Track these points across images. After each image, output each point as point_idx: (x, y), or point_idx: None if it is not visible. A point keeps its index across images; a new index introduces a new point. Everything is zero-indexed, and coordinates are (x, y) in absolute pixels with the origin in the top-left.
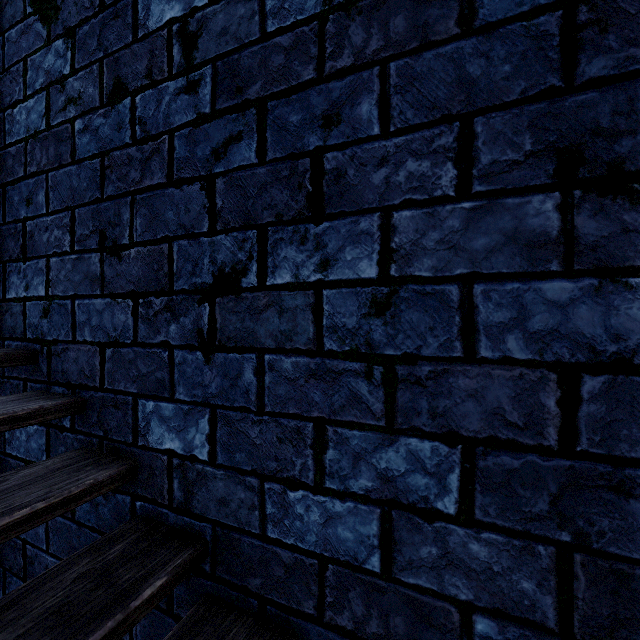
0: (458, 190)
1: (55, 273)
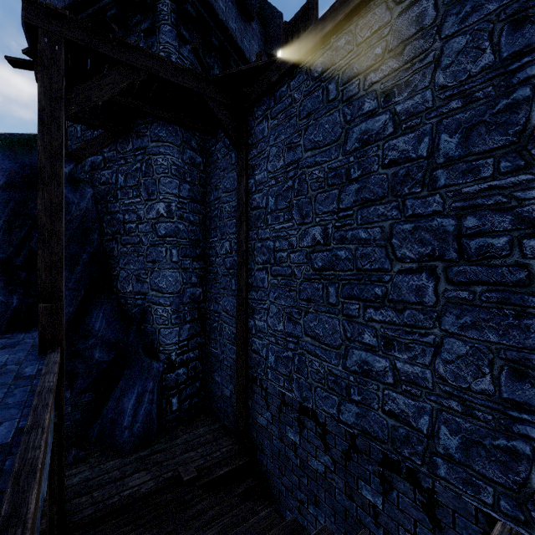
0: (334, 522)
1: (269, 464)
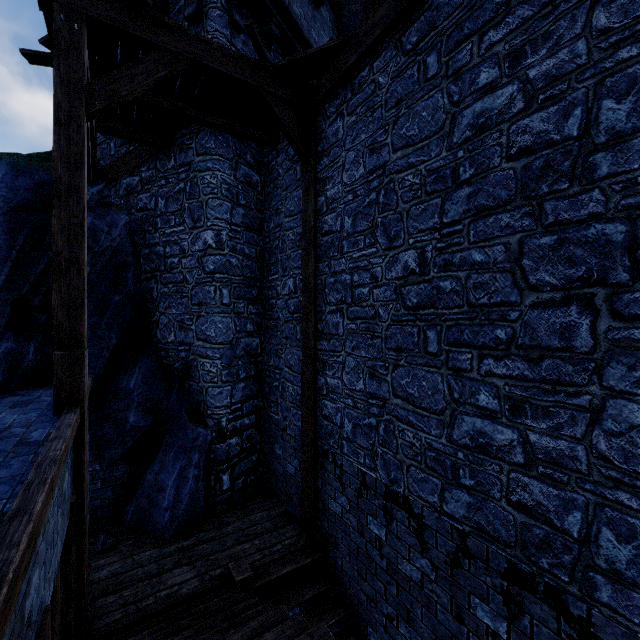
0: None
1: (344, 563)
